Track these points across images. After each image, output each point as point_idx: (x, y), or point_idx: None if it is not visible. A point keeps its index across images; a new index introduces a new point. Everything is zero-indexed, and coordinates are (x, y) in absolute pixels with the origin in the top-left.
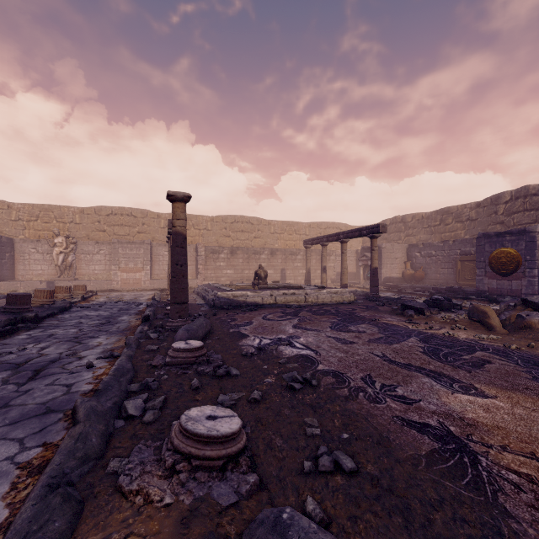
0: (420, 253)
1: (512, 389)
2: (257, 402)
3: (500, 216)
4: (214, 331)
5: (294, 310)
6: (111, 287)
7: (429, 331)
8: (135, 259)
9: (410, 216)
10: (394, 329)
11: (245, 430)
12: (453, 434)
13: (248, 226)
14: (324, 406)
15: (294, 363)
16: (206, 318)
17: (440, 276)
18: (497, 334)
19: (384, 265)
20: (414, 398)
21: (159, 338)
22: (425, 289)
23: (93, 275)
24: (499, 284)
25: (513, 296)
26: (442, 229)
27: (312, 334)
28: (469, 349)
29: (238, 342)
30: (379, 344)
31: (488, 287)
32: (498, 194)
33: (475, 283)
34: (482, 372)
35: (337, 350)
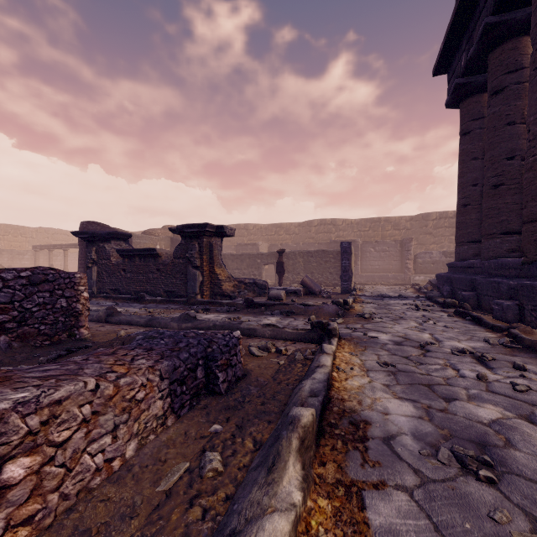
0: None
1: None
2: None
3: None
4: None
5: None
6: None
7: None
8: None
9: None
10: None
11: None
12: None
13: None
14: None
15: None
16: None
17: None
18: None
19: None
20: None
21: None
22: None
23: None
24: None
25: None
26: None
27: None
28: None
29: None
30: None
31: None
32: None
33: None
34: None
35: None
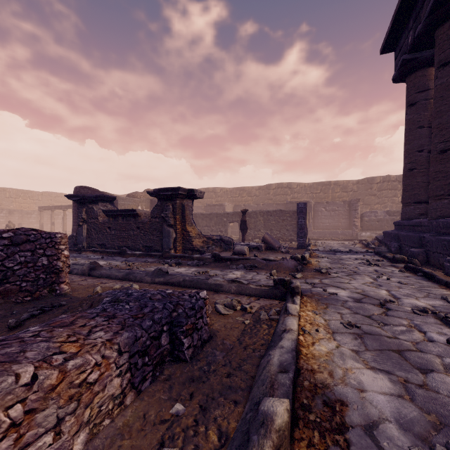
0: None
1: None
2: None
3: None
4: None
5: None
6: None
7: None
8: None
9: None
10: None
11: None
12: None
13: None
14: None
15: None
16: None
17: None
18: None
19: None
20: None
21: None
22: None
23: None
24: None
25: None
26: None
27: None
28: None
29: None
30: None
31: None
32: None
33: None
34: None
35: None
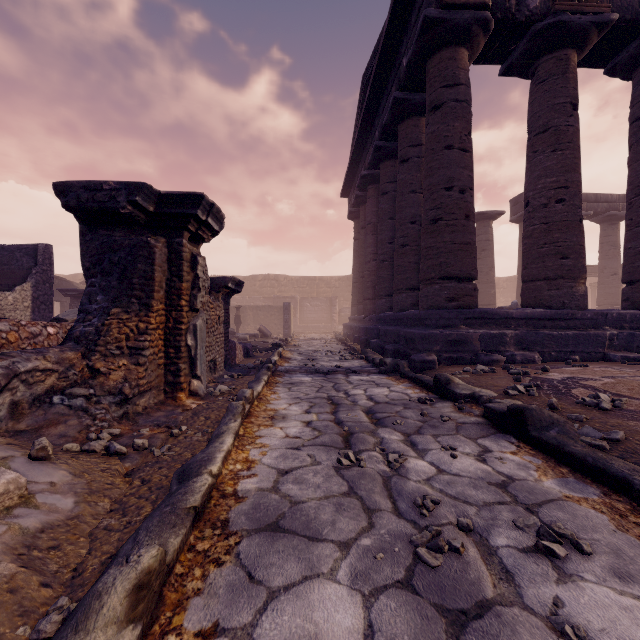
0: None
1: None
2: None
3: None
4: None
5: None
6: None
7: None
8: None
9: None
10: None
11: None
12: None
13: None
14: None
15: None
16: None
17: None
18: None
19: None
20: None
21: None
22: None
23: None
24: None
25: None
26: None
27: None
28: None
29: None
30: None
31: None
32: (76, 274)
33: None
34: None
35: None
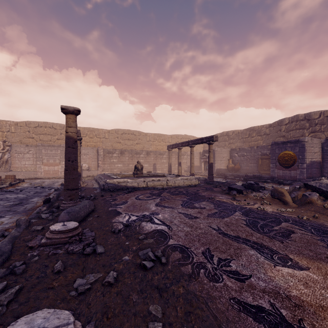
0: (237, 154)
1: (317, 259)
2: (110, 285)
3: (283, 132)
4: (97, 209)
5: (158, 191)
6: (36, 176)
7: (248, 206)
8: (54, 157)
9: (231, 132)
10: (224, 205)
11: (88, 327)
12: (286, 321)
13: (132, 136)
14: (170, 288)
15: (150, 238)
16: (91, 200)
17: (249, 168)
18: (291, 208)
19: (216, 161)
20: (246, 274)
21: (48, 218)
22: (241, 176)
23: (24, 168)
24: (284, 173)
25: (291, 180)
26: (250, 140)
27: (168, 211)
28: (276, 221)
29: (112, 219)
30: (215, 218)
31: (277, 175)
32: (281, 119)
33: (269, 172)
34: (291, 242)
35: (185, 225)
